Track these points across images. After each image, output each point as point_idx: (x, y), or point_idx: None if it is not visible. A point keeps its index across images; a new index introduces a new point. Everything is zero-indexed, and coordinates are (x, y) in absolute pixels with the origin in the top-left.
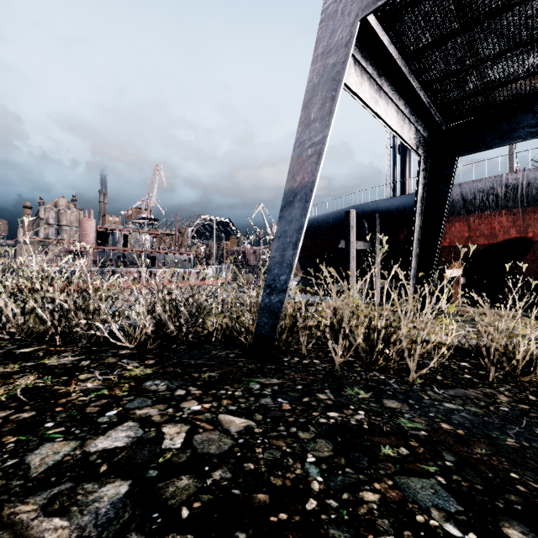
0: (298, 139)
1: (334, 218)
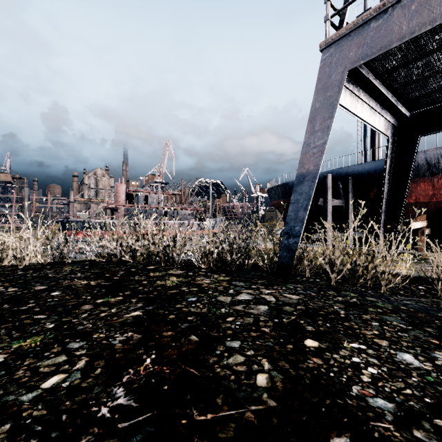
0: (305, 142)
1: None
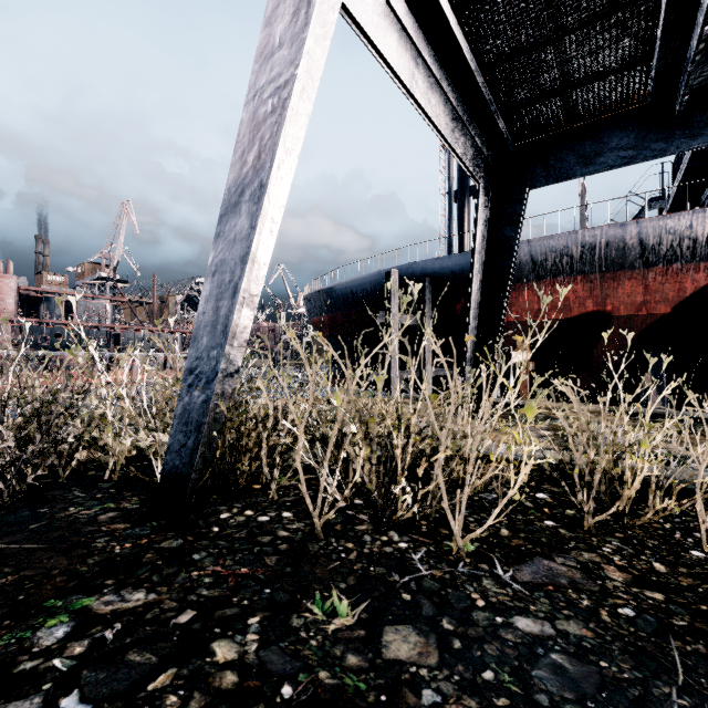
0: (252, 84)
1: (372, 283)
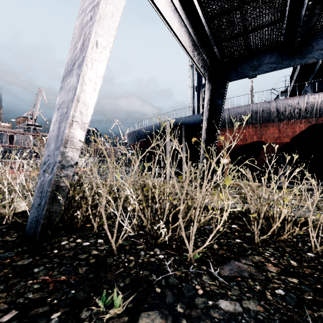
0: (81, 6)
1: (158, 127)
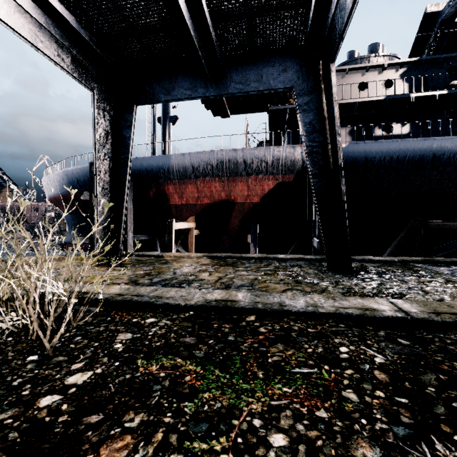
0: None
1: None
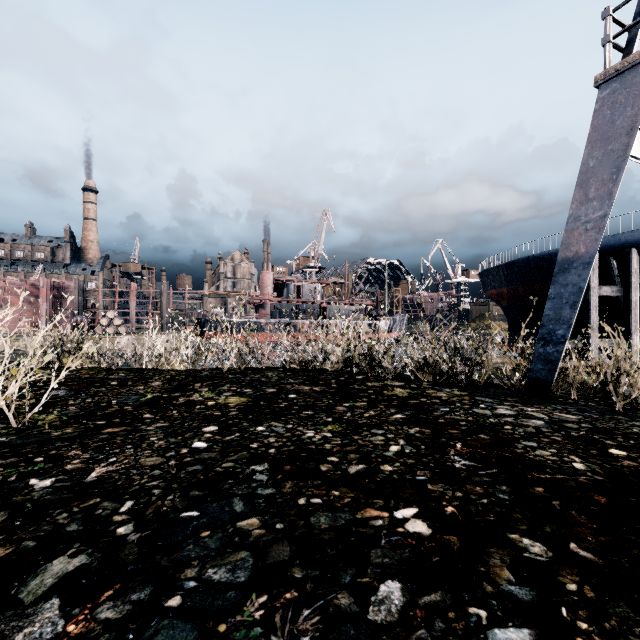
0: (571, 214)
1: None
